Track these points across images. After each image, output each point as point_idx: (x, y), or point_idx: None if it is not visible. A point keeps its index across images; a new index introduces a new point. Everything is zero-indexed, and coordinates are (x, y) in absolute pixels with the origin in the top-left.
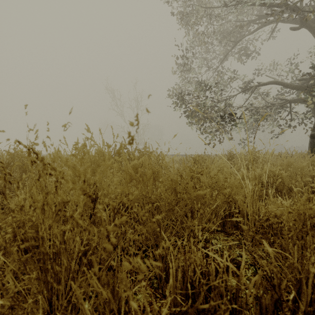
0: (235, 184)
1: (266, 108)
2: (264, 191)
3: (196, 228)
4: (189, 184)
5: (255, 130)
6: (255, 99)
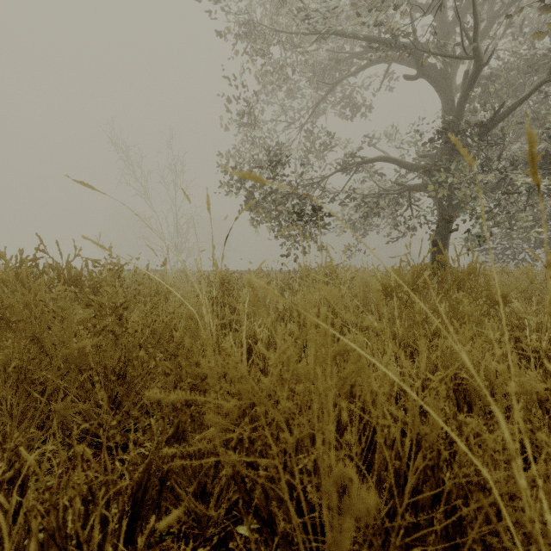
0: (189, 323)
1: (379, 196)
2: (243, 334)
3: (69, 411)
4: (68, 327)
5: (366, 232)
6: (364, 182)
